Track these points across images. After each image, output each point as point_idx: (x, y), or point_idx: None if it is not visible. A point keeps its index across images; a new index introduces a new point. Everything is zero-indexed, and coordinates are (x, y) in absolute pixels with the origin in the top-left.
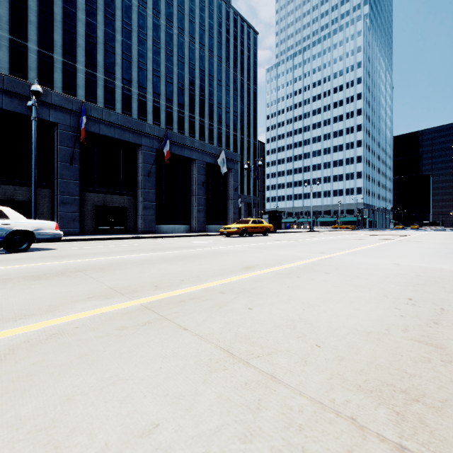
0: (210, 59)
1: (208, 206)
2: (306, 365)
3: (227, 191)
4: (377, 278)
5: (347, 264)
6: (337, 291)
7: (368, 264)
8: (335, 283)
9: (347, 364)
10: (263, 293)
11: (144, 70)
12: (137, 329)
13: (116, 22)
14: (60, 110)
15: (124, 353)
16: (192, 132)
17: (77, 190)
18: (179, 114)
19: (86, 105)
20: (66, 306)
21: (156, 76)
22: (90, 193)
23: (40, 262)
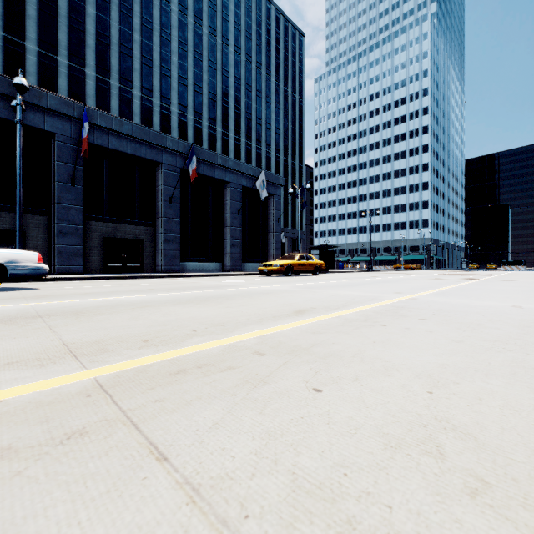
0: (247, 66)
1: (244, 239)
2: None
3: (268, 222)
4: (512, 327)
5: (445, 307)
6: (466, 350)
7: (476, 307)
8: (450, 335)
9: None
10: (334, 354)
11: (168, 77)
12: (37, 458)
13: (134, 18)
14: (58, 116)
15: None
16: (226, 153)
17: (80, 218)
18: (210, 130)
19: (91, 112)
20: None
21: (182, 84)
22: (97, 222)
23: None
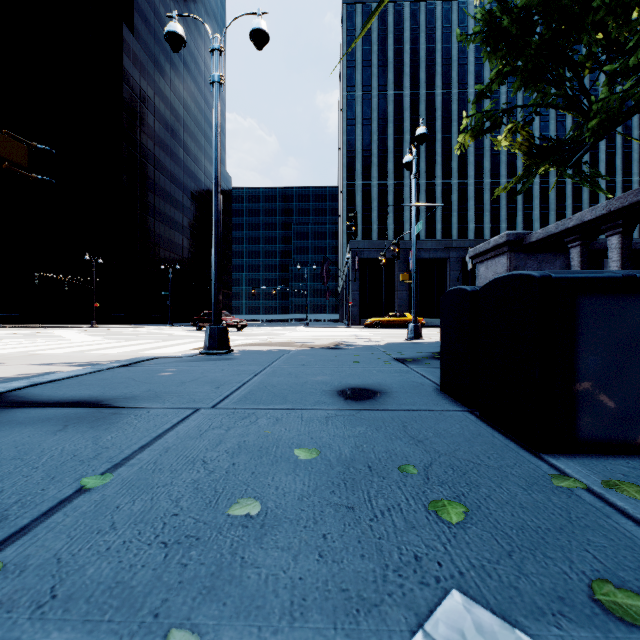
0: None
1: None
2: None
3: None
4: None
5: None
6: None
7: None
8: None
9: None
10: None
11: None
12: None
13: None
14: None
15: None
16: (594, 201)
17: None
18: (574, 185)
19: None
20: None
21: None
22: None
23: None
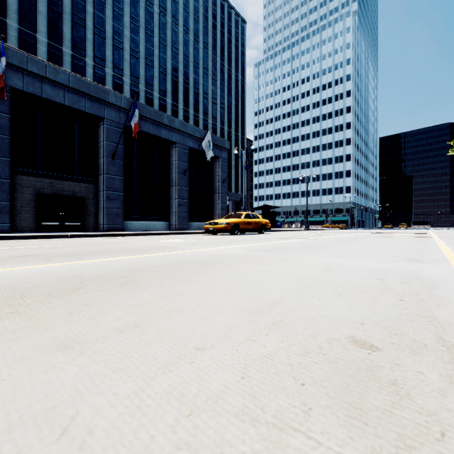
0: (195, 45)
1: (191, 199)
2: None
3: (214, 183)
4: None
5: None
6: None
7: None
8: None
9: None
10: None
11: (120, 49)
12: None
13: None
14: None
15: None
16: None
17: (6, 171)
18: (161, 101)
19: (20, 55)
20: None
21: (134, 57)
22: (30, 177)
23: None
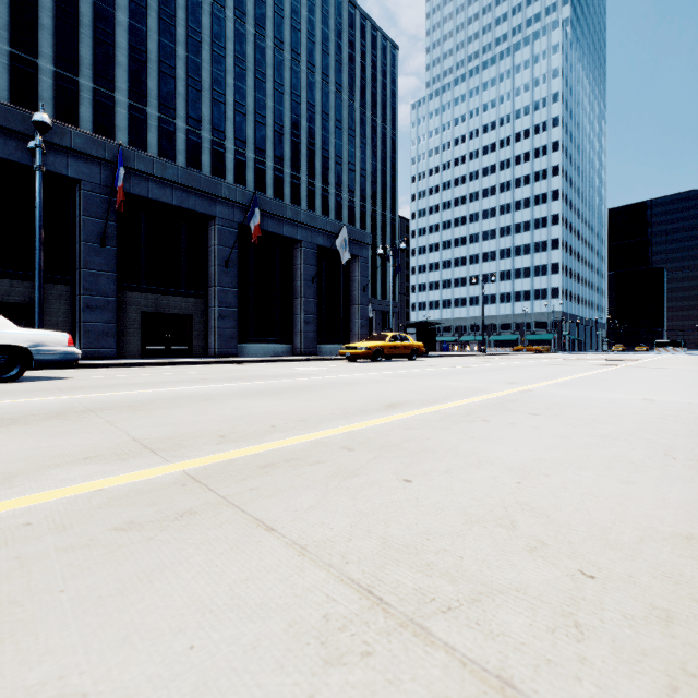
0: (324, 88)
1: (321, 314)
2: (584, 639)
3: (351, 291)
4: (631, 423)
5: (564, 400)
6: (570, 445)
7: (599, 400)
8: (557, 431)
9: (692, 634)
10: (427, 449)
11: (221, 104)
12: (161, 529)
13: (177, 28)
14: (84, 158)
15: (109, 598)
16: (296, 201)
17: (112, 288)
18: (276, 172)
19: (127, 152)
20: (32, 475)
21: (239, 113)
22: (134, 293)
23: (30, 398)
